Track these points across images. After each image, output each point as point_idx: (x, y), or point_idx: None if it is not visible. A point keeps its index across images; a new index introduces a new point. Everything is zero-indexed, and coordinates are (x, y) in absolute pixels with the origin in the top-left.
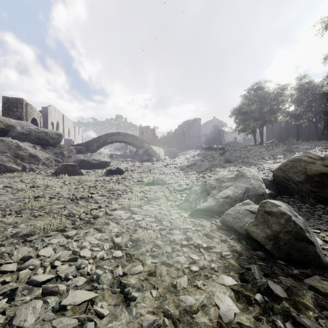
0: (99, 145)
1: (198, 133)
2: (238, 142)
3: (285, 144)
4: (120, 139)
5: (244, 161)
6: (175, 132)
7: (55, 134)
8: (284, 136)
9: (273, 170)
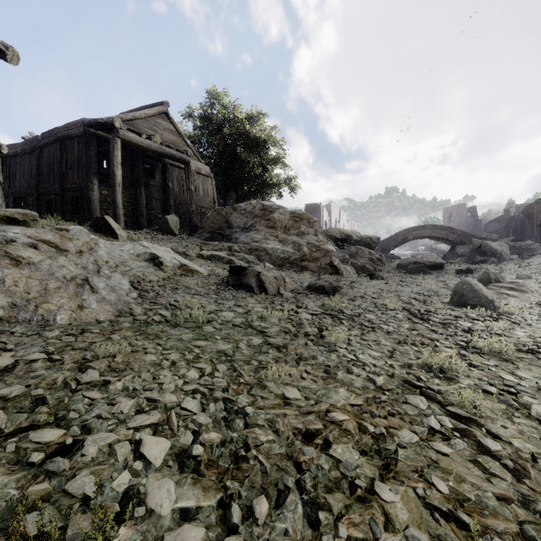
0: (397, 244)
1: None
2: None
3: None
4: (426, 234)
5: None
6: (525, 211)
7: (376, 238)
8: None
9: None
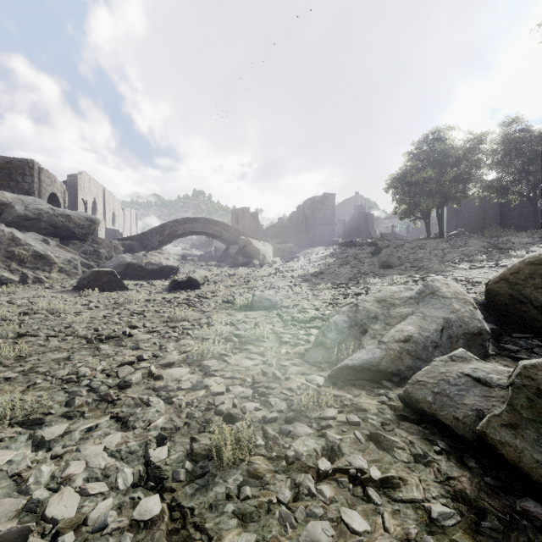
0: (163, 239)
1: (330, 219)
2: (397, 234)
3: (483, 236)
4: (198, 229)
5: (415, 266)
6: (291, 218)
7: (84, 218)
8: (477, 223)
9: (487, 282)
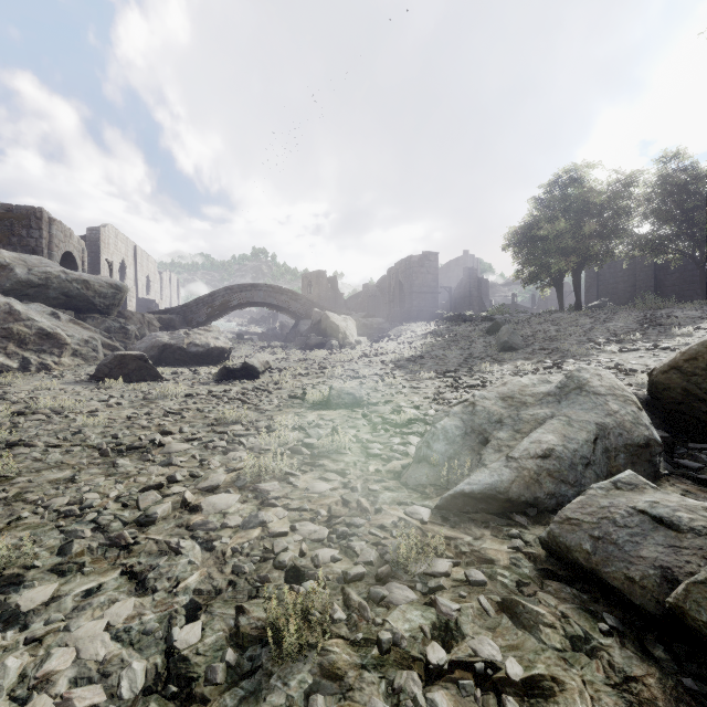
0: (213, 312)
1: (431, 285)
2: (519, 305)
3: (634, 308)
4: (258, 299)
5: (546, 348)
6: (380, 285)
7: (106, 285)
8: (624, 291)
9: (651, 371)
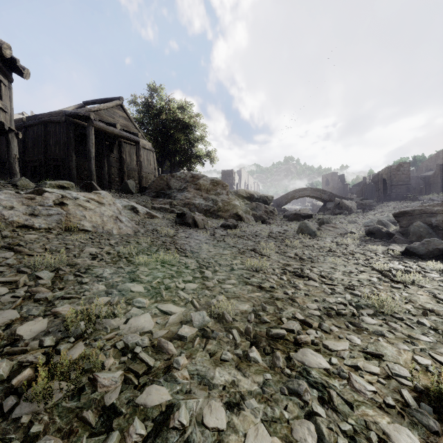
0: (287, 201)
1: (405, 180)
2: None
3: None
4: (307, 194)
5: None
6: (373, 179)
7: (270, 197)
8: None
9: None
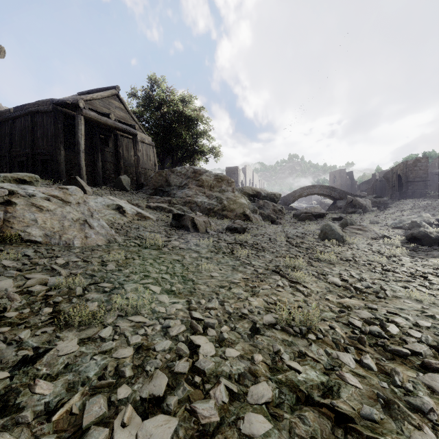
0: (295, 199)
1: (422, 176)
2: None
3: None
4: (315, 192)
5: None
6: (385, 176)
7: (278, 194)
8: None
9: None
